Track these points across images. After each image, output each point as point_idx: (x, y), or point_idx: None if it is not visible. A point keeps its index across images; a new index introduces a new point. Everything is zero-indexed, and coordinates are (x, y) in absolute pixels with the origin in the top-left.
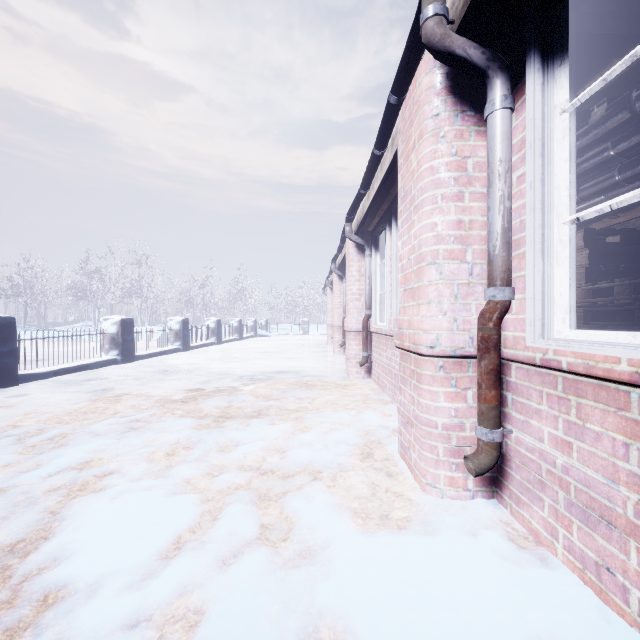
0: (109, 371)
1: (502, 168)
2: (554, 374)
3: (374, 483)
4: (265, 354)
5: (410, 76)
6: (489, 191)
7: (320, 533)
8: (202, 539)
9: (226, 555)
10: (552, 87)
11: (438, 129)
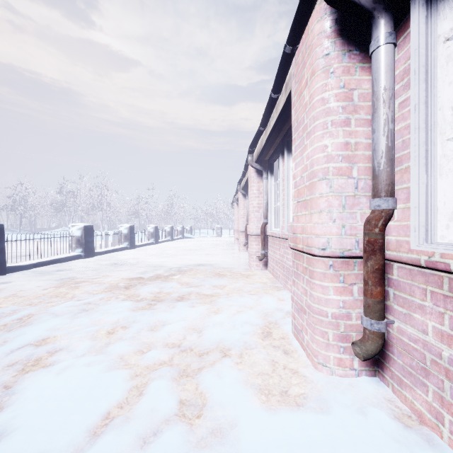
0: (75, 264)
1: (386, 95)
2: (439, 275)
3: (274, 360)
4: (189, 251)
5: (303, 27)
6: (374, 116)
7: (229, 411)
8: (127, 416)
9: (147, 433)
10: (435, 19)
11: (328, 66)
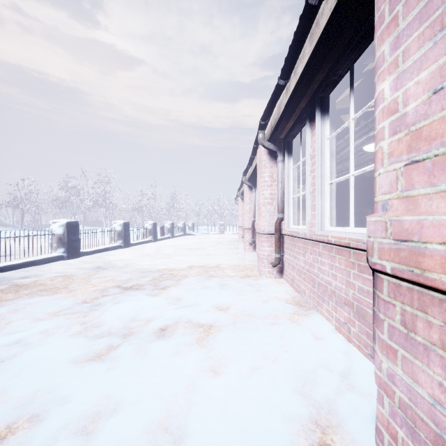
0: (52, 267)
1: None
2: None
3: None
4: (189, 250)
5: None
6: None
7: None
8: None
9: None
10: None
11: None
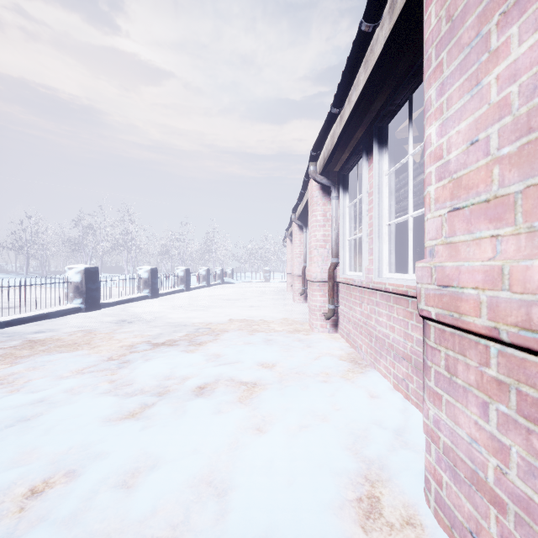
0: (68, 320)
1: None
2: None
3: None
4: (228, 301)
5: None
6: None
7: None
8: None
9: None
10: None
11: None
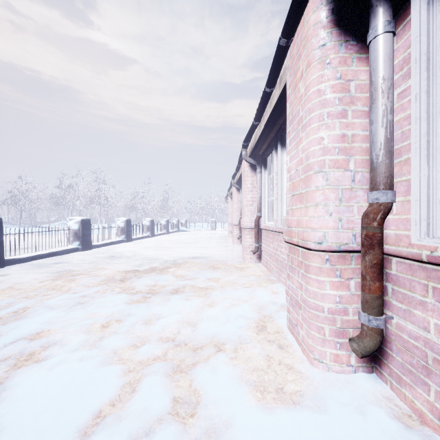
0: (72, 256)
1: (385, 85)
2: None
3: (269, 355)
4: (184, 244)
5: (298, 19)
6: (372, 107)
7: (224, 409)
8: (119, 414)
9: (139, 433)
10: (438, 5)
11: (324, 57)
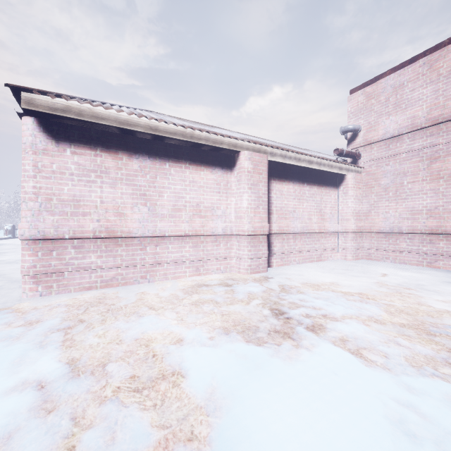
0: None
1: None
2: None
3: None
4: None
5: None
6: None
7: None
8: None
9: None
10: None
11: None
